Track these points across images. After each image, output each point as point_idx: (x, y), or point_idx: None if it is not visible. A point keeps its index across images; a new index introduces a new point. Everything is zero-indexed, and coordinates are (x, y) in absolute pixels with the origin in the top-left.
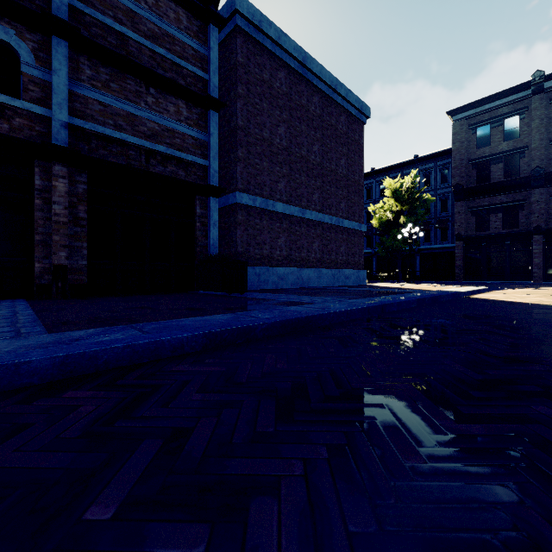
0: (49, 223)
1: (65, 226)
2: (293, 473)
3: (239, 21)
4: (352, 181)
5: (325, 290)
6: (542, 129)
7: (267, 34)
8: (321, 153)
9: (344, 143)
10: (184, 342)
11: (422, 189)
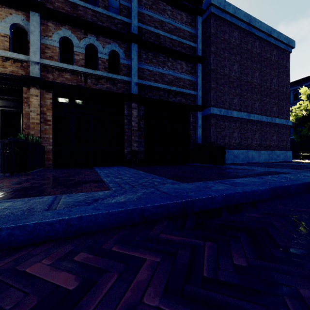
0: (129, 131)
1: (136, 131)
2: None
3: (212, 9)
4: (281, 92)
5: (270, 164)
6: None
7: (228, 11)
8: (260, 77)
9: (275, 68)
10: (262, 192)
11: None
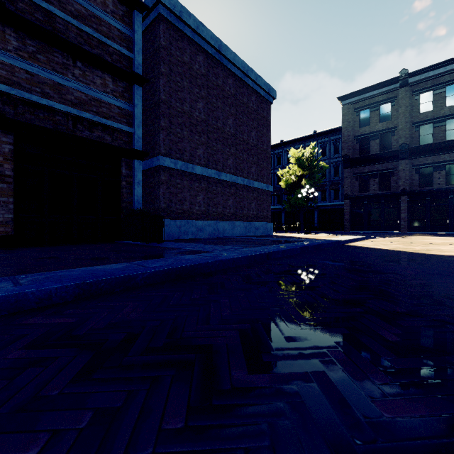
0: None
1: None
2: (25, 453)
3: (161, 10)
4: (261, 150)
5: (235, 239)
6: (407, 114)
7: (187, 23)
8: (235, 126)
9: (254, 118)
10: (52, 293)
11: (319, 158)
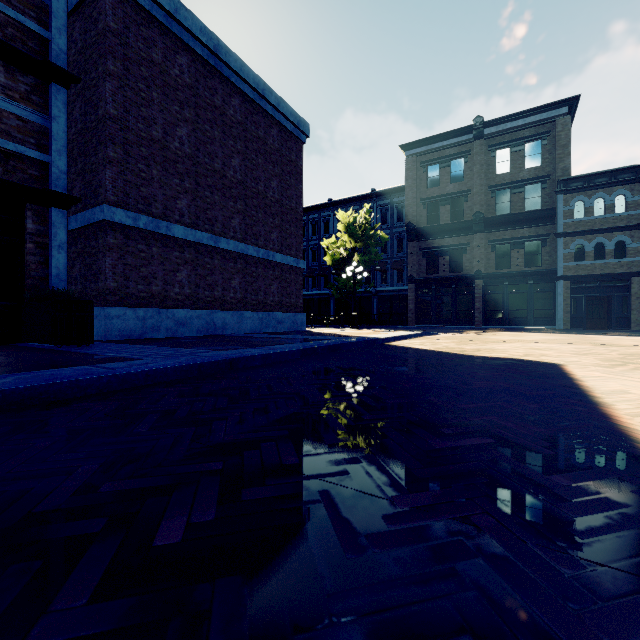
0: None
1: None
2: None
3: None
4: (287, 208)
5: (232, 338)
6: (482, 175)
7: (157, 0)
8: (243, 170)
9: (276, 162)
10: None
11: (376, 226)
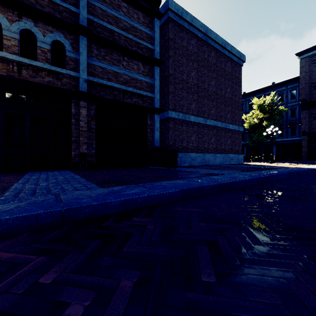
0: (78, 131)
1: (85, 132)
2: (298, 269)
3: (170, 14)
4: (234, 101)
5: (221, 166)
6: None
7: (185, 19)
8: (216, 86)
9: (229, 78)
10: (172, 195)
11: (278, 103)
